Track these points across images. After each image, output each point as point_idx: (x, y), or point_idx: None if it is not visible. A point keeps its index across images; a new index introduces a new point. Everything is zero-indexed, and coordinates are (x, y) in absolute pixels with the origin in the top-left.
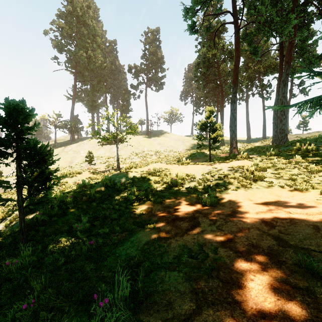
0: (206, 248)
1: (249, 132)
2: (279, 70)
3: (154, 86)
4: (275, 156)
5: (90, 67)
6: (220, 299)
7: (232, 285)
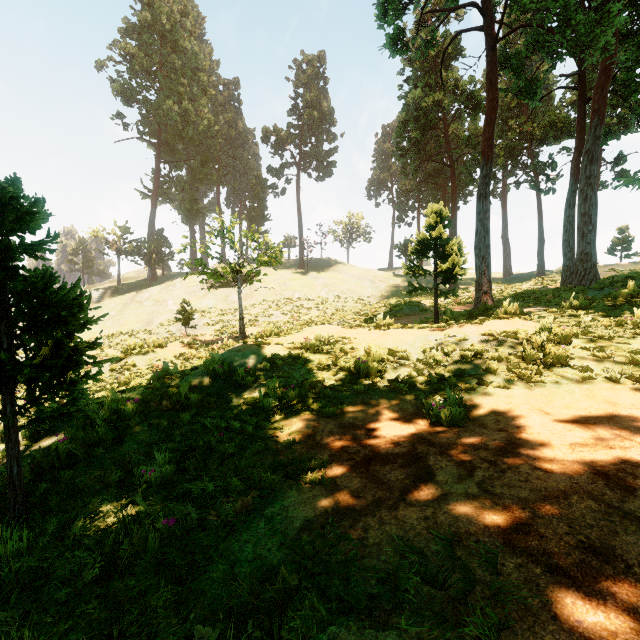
0: (463, 551)
1: (509, 260)
2: (577, 129)
3: (315, 169)
4: (581, 309)
5: (188, 133)
6: None
7: None
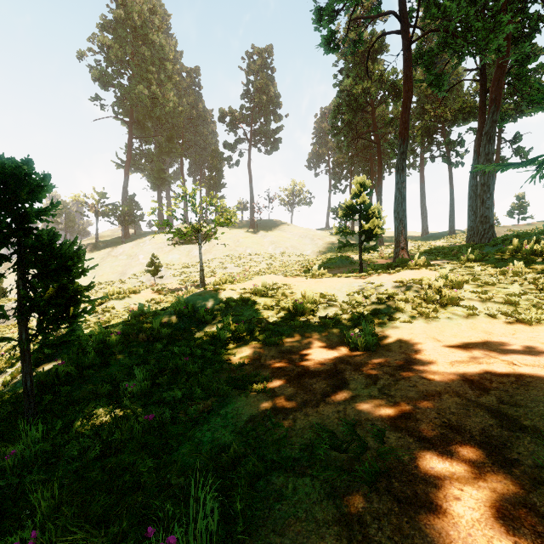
0: (361, 430)
1: (426, 222)
2: (479, 114)
3: (264, 145)
4: (476, 262)
5: (156, 113)
6: (396, 539)
7: (419, 508)
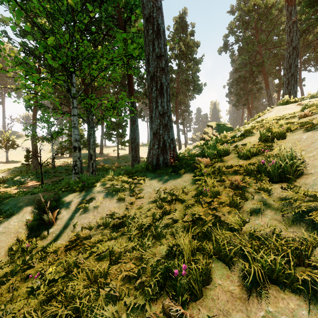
0: None
1: None
2: None
3: None
4: None
5: None
6: None
7: None
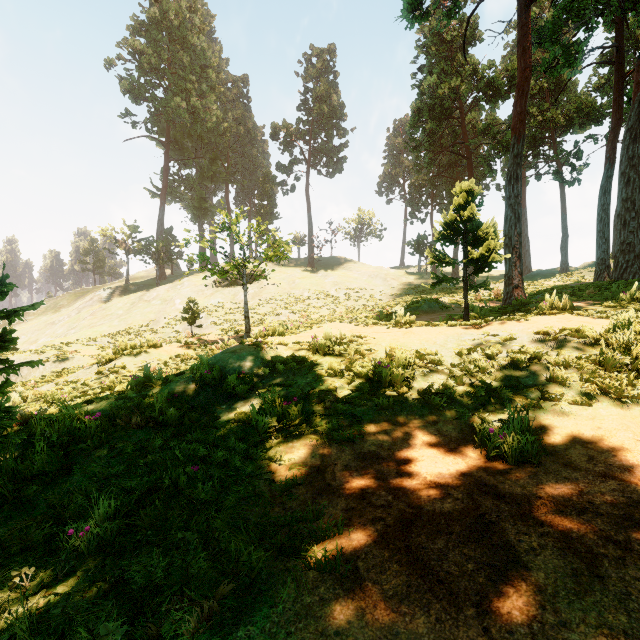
0: None
1: (529, 257)
2: (613, 108)
3: (325, 166)
4: None
5: (196, 130)
6: None
7: None
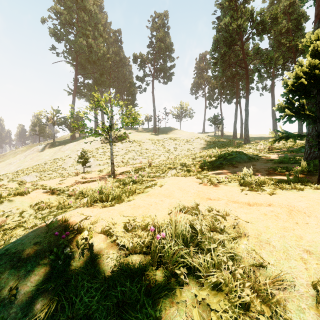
0: None
1: (276, 127)
2: None
3: (162, 78)
4: None
5: (92, 57)
6: None
7: None
